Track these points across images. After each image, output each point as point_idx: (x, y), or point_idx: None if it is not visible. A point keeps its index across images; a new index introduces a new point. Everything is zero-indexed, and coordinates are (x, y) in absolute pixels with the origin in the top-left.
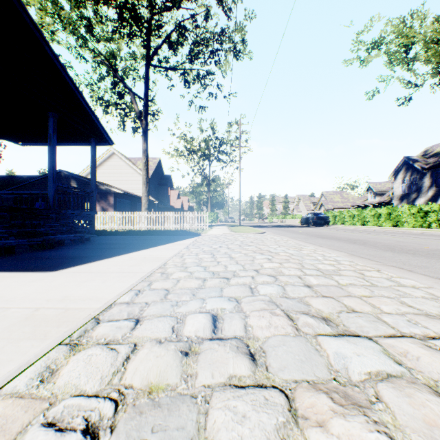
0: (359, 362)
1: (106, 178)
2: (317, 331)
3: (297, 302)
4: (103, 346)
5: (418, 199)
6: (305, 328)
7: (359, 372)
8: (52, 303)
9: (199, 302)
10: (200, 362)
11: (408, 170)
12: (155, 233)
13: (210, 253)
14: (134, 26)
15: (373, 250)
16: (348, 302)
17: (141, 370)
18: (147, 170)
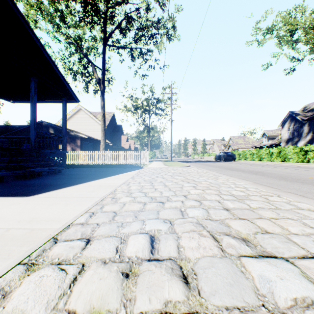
0: (283, 286)
1: (75, 127)
2: (240, 252)
3: (219, 224)
4: (55, 266)
5: (299, 141)
6: (229, 250)
7: (284, 297)
8: (22, 224)
9: (139, 224)
10: (138, 285)
11: (292, 121)
12: (109, 166)
13: (149, 182)
14: (94, 16)
15: (271, 179)
16: (261, 223)
17: (85, 293)
18: (104, 121)
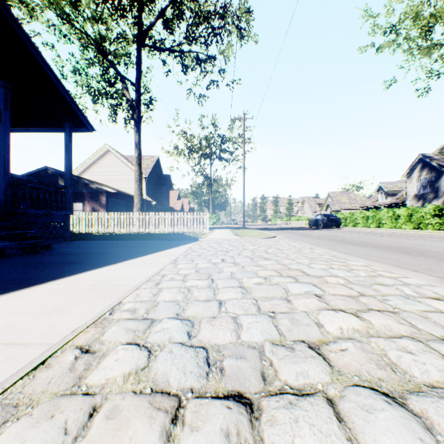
0: None
1: (101, 177)
2: None
3: None
4: None
5: (435, 199)
6: None
7: None
8: None
9: None
10: None
11: (423, 168)
12: (144, 237)
13: (207, 275)
14: None
15: None
16: None
17: None
18: (140, 166)
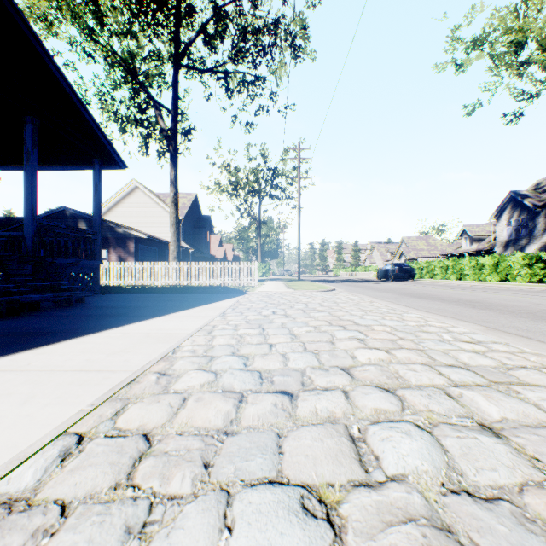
0: None
1: (127, 219)
2: None
3: (529, 535)
4: None
5: (529, 245)
6: None
7: None
8: None
9: (210, 518)
10: None
11: (515, 208)
12: (184, 290)
13: (258, 325)
14: (158, 12)
15: (515, 319)
16: None
17: None
18: (176, 207)
